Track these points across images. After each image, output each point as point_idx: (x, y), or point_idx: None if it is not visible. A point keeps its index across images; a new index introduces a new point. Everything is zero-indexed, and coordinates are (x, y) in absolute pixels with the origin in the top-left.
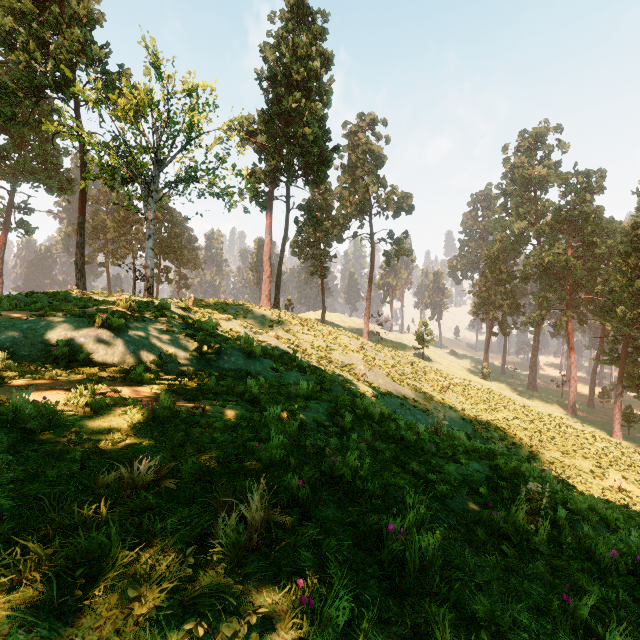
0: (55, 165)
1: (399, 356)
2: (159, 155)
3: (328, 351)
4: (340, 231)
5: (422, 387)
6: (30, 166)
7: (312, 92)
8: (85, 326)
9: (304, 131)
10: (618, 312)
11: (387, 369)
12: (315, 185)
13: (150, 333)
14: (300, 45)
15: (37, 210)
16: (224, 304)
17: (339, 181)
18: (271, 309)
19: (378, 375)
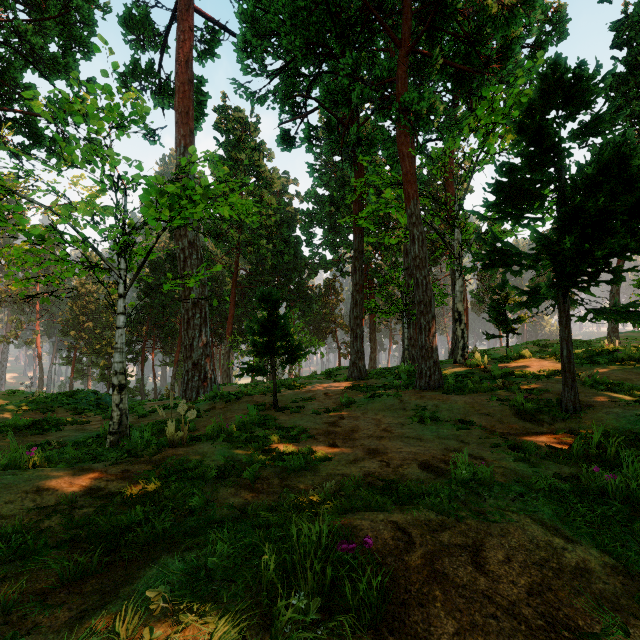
0: None
1: None
2: None
3: None
4: None
5: None
6: None
7: None
8: None
9: None
10: (72, 334)
11: None
12: None
13: None
14: None
15: None
16: None
17: None
18: None
19: None
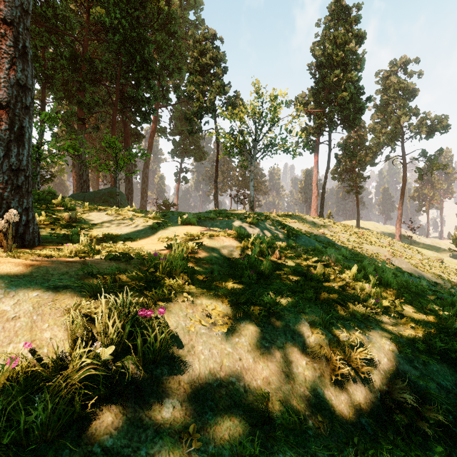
0: (198, 146)
1: (430, 255)
2: (256, 136)
3: (360, 244)
4: (373, 157)
5: (449, 277)
6: (188, 149)
7: (348, 65)
8: (244, 223)
9: (342, 95)
10: None
11: (412, 260)
12: (351, 128)
13: (266, 226)
14: (339, 37)
15: (190, 170)
16: (288, 215)
17: (372, 118)
18: (318, 218)
19: (402, 262)
